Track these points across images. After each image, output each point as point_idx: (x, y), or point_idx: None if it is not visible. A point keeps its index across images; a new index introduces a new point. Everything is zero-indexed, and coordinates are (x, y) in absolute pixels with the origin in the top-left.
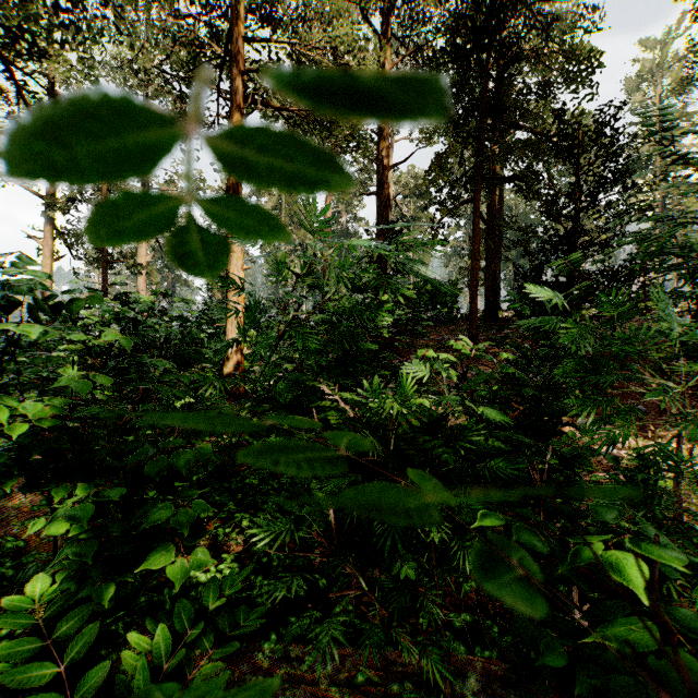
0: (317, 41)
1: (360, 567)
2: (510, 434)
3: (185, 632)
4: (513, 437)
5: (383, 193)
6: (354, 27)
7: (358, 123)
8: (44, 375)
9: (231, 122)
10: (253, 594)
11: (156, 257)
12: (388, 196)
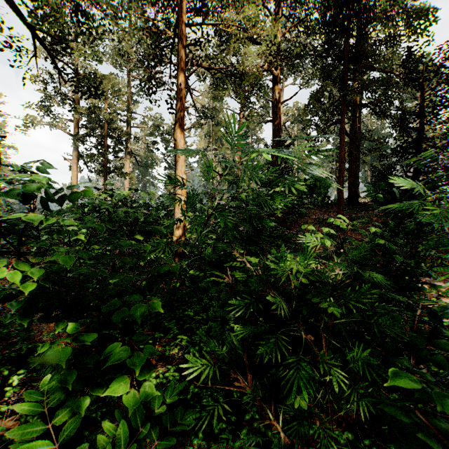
0: (233, 21)
1: (265, 396)
2: (385, 293)
3: (138, 428)
4: (386, 295)
5: (276, 120)
6: (258, 8)
7: (259, 75)
8: (65, 241)
9: (178, 79)
10: (187, 398)
11: (135, 169)
12: (280, 122)
